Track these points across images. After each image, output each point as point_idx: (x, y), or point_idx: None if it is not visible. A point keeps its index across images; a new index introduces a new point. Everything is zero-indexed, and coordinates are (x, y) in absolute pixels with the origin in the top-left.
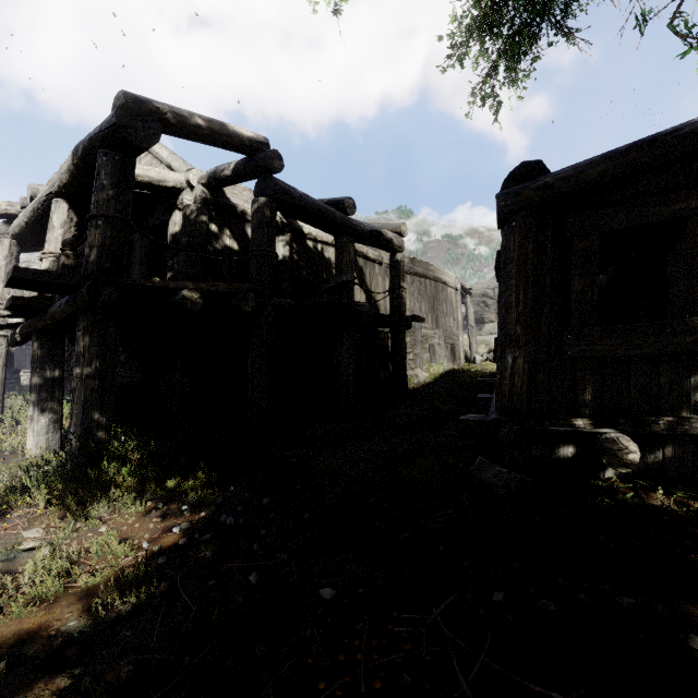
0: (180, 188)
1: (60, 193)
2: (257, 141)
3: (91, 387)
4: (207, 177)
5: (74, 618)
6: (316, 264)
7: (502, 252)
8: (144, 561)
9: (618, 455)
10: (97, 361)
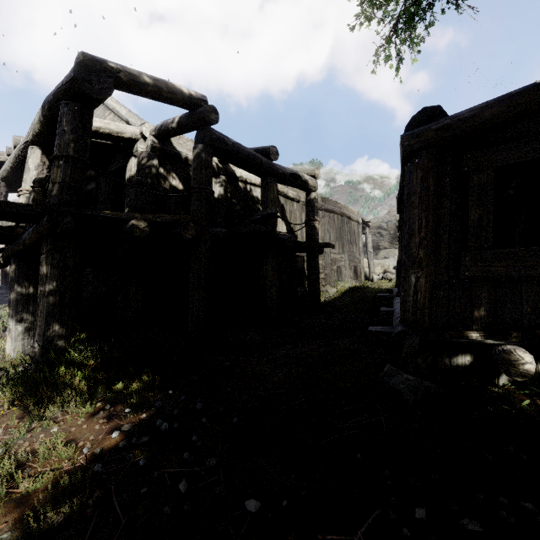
0: (135, 138)
1: (34, 141)
2: (197, 98)
3: (52, 302)
4: (157, 129)
5: (8, 530)
6: (246, 201)
7: (405, 186)
8: (85, 464)
9: (515, 365)
10: (58, 280)
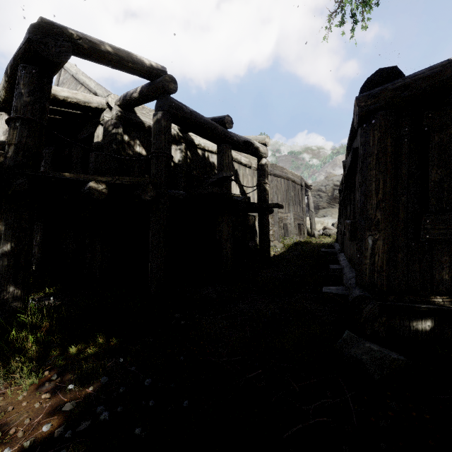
0: (102, 108)
1: (2, 108)
2: (157, 68)
3: (6, 264)
4: (121, 99)
5: None
6: (204, 166)
7: (361, 147)
8: None
9: None
10: (12, 242)
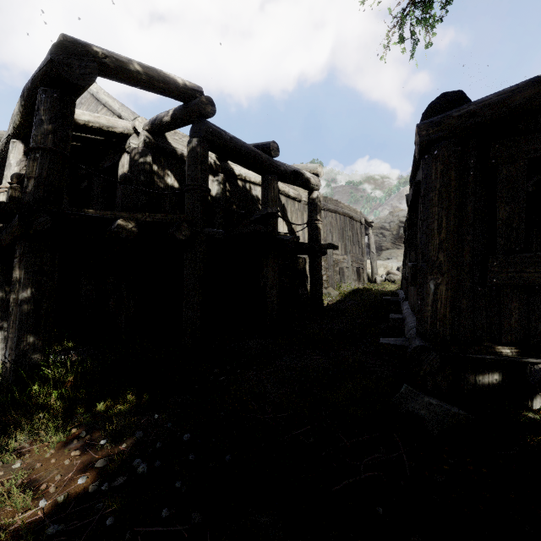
0: (127, 133)
1: (16, 134)
2: (192, 88)
3: (26, 312)
4: (150, 123)
5: None
6: (246, 200)
7: (422, 181)
8: (43, 517)
9: None
10: (33, 287)
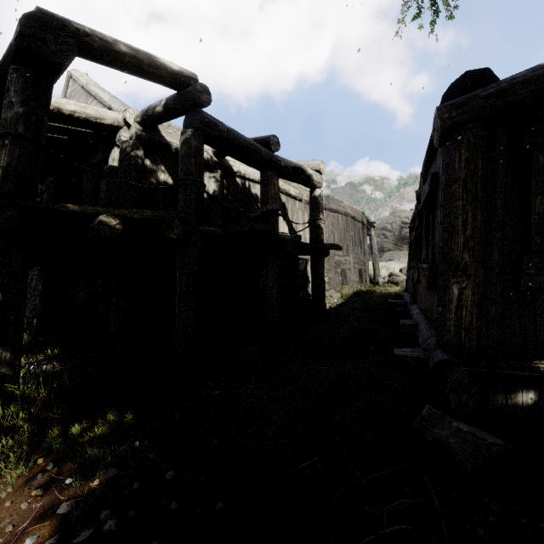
0: (117, 126)
1: None
2: (186, 75)
3: None
4: (142, 114)
5: None
6: (245, 199)
7: (443, 171)
8: None
9: None
10: None
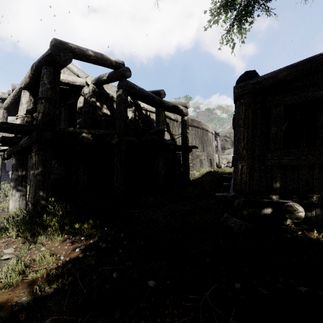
0: (82, 85)
1: (25, 87)
2: (119, 63)
3: (38, 180)
4: (95, 80)
5: (25, 296)
6: (147, 121)
7: (236, 114)
8: (61, 265)
9: (294, 213)
10: (41, 167)
